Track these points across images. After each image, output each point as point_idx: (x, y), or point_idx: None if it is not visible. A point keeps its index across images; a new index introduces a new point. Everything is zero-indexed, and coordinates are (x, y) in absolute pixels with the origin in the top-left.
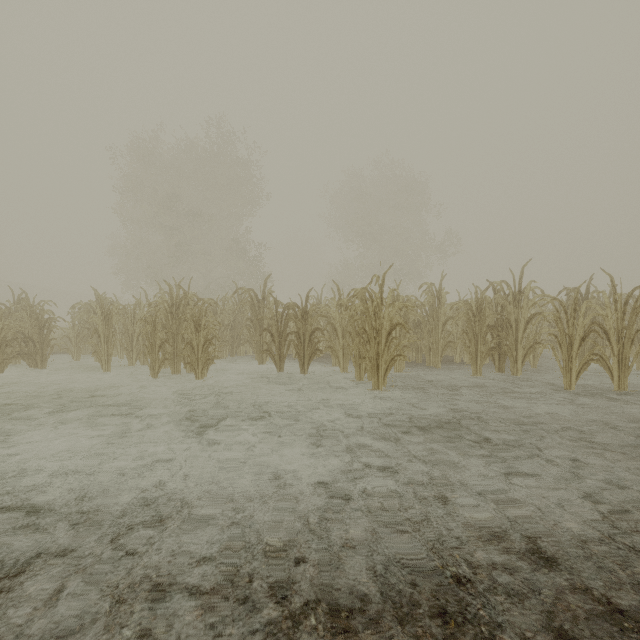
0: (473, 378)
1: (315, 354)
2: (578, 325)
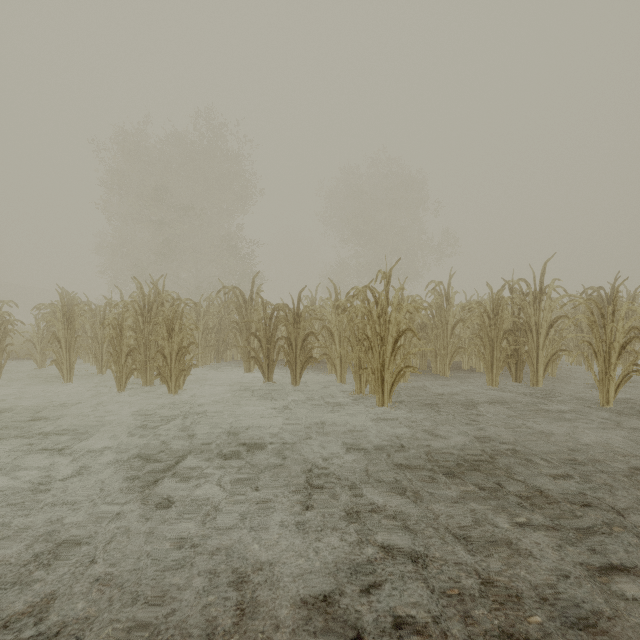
0: (489, 390)
1: (308, 362)
2: (617, 330)
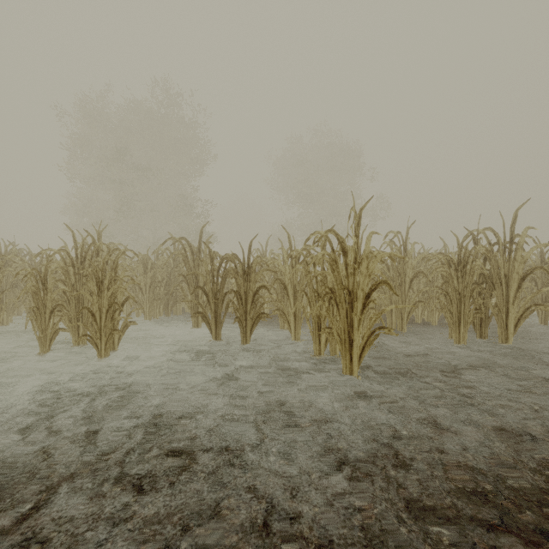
0: (458, 348)
1: (260, 319)
2: None
